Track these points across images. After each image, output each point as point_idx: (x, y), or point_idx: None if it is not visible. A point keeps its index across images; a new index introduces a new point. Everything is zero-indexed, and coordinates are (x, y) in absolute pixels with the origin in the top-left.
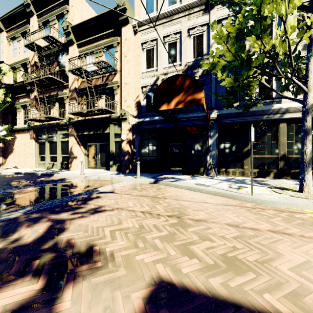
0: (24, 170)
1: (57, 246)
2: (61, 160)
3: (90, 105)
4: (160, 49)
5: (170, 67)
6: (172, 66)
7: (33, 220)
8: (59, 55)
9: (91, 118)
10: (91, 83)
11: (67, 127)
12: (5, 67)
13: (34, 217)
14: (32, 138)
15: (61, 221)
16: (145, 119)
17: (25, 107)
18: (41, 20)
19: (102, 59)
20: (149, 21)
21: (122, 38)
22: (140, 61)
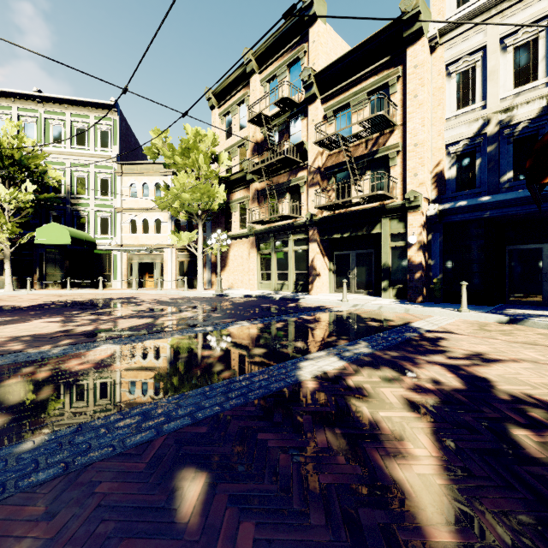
0: (248, 292)
1: (524, 400)
2: (294, 278)
3: (343, 191)
4: (492, 64)
5: (520, 94)
6: (524, 91)
7: (403, 359)
8: (290, 122)
9: (348, 212)
10: (351, 156)
11: (304, 229)
12: (224, 155)
13: (398, 356)
14: (252, 248)
15: (454, 367)
16: (457, 203)
17: (242, 206)
18: (265, 78)
19: (377, 113)
20: (466, 19)
21: (409, 67)
22: (443, 99)
